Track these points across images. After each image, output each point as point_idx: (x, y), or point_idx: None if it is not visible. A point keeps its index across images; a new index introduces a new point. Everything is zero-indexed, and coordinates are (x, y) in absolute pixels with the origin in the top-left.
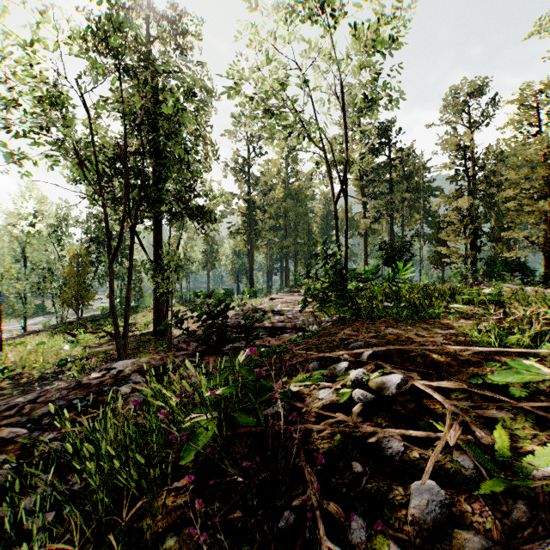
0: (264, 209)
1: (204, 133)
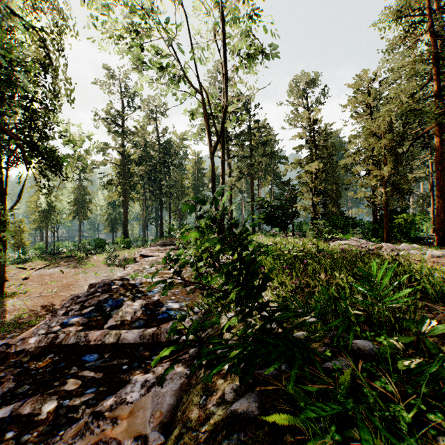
0: (138, 162)
1: (56, 60)
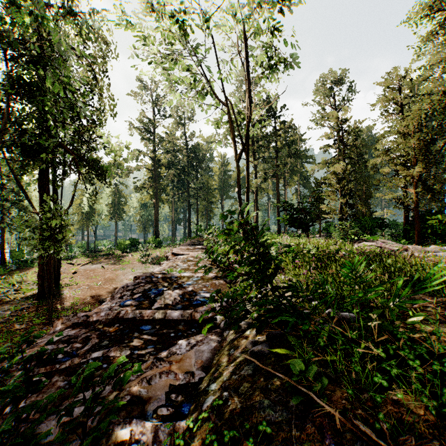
0: (168, 166)
1: (101, 82)
